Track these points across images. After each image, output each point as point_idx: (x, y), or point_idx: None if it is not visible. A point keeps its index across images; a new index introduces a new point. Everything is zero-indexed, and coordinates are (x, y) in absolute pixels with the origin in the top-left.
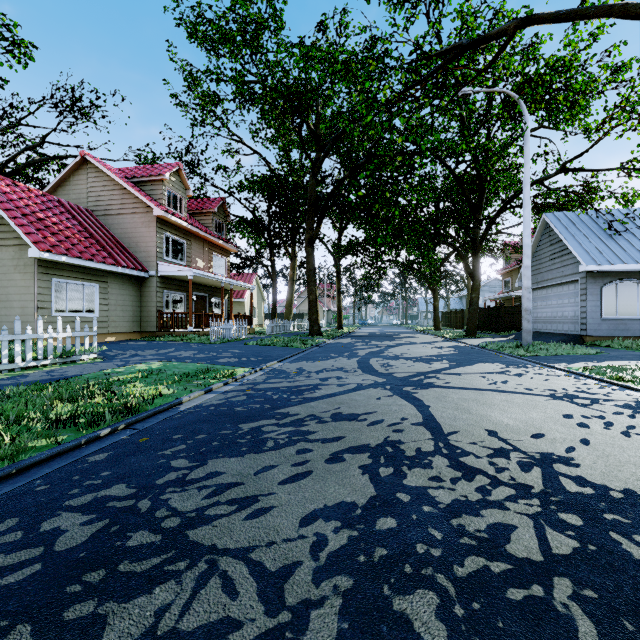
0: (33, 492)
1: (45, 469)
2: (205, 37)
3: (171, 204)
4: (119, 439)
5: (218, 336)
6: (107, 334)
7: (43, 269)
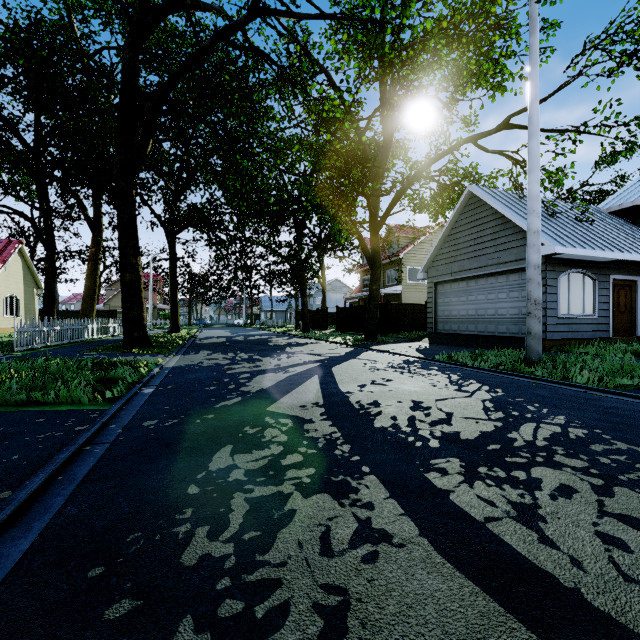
0: None
1: None
2: None
3: None
4: None
5: None
6: None
7: None
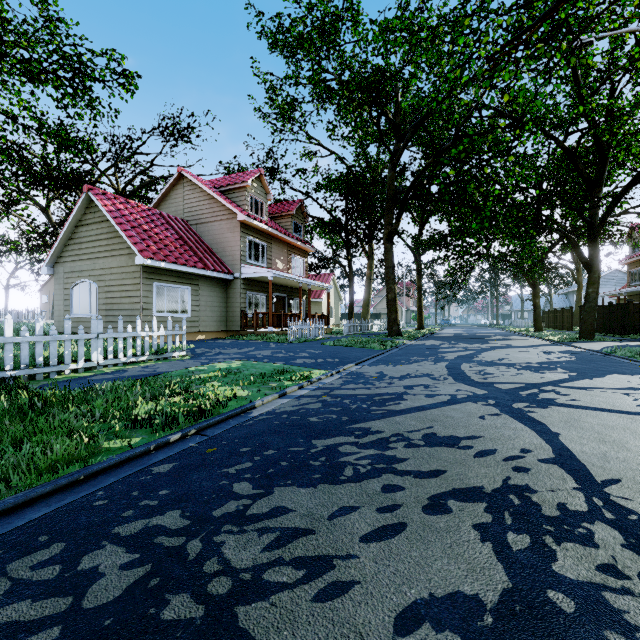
0: (90, 507)
1: (111, 477)
2: (284, 45)
3: (253, 209)
4: (187, 447)
5: (296, 336)
6: (198, 333)
7: (147, 274)
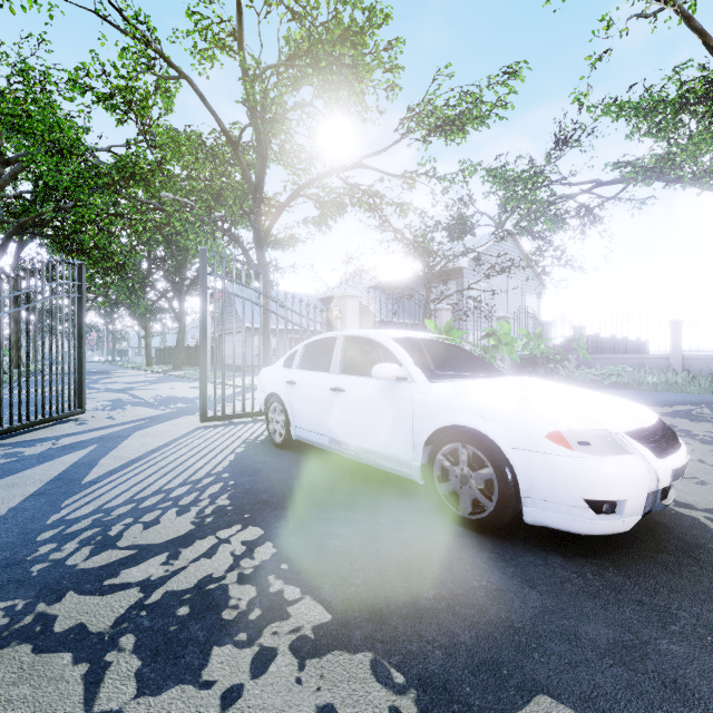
0: None
1: None
2: None
3: None
4: None
5: None
6: None
7: None
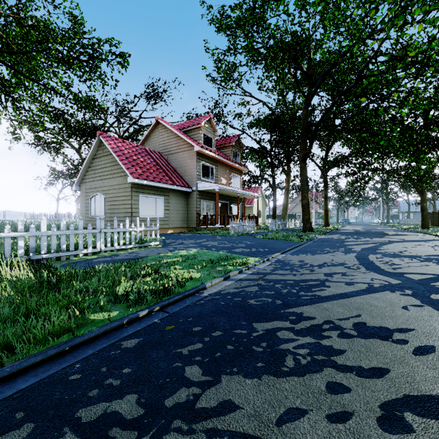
0: (66, 382)
1: (89, 349)
2: (226, 26)
3: (205, 142)
4: (152, 322)
5: (235, 231)
6: (168, 228)
7: (135, 189)
